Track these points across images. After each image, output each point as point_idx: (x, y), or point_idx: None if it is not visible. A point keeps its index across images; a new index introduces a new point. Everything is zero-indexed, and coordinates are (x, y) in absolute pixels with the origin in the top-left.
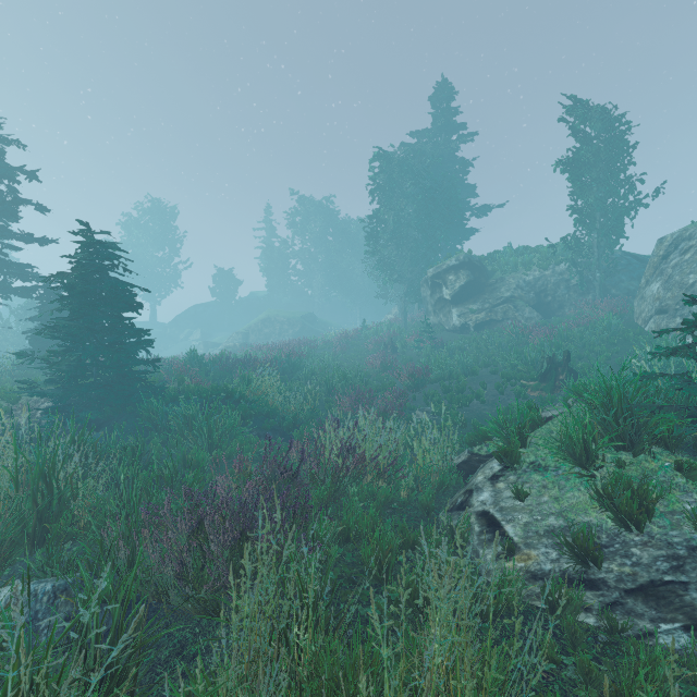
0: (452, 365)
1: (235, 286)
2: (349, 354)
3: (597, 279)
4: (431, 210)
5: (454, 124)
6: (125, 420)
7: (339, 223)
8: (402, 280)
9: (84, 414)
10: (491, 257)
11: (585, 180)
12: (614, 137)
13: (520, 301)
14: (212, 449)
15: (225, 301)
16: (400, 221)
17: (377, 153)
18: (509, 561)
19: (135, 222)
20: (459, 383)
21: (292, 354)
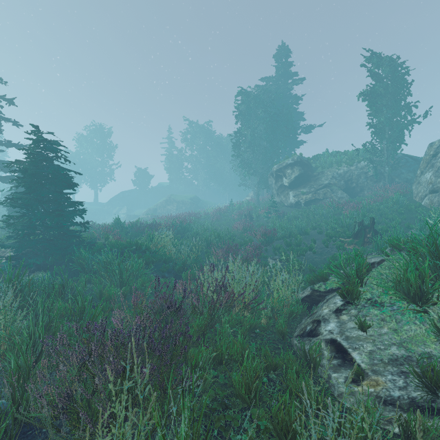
0: (291, 228)
1: (149, 179)
2: (221, 222)
3: (386, 171)
4: (275, 128)
5: (290, 73)
6: (64, 265)
7: (215, 139)
8: (256, 174)
9: (32, 260)
10: (315, 158)
11: (378, 105)
12: (398, 77)
13: (334, 186)
14: (123, 285)
15: (142, 188)
16: (254, 135)
17: (240, 90)
18: (359, 386)
19: (85, 138)
20: (296, 240)
21: (184, 221)
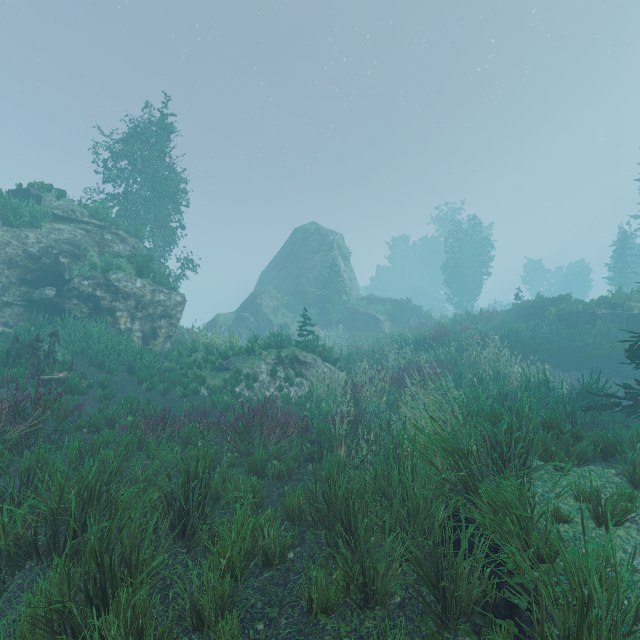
0: None
1: None
2: None
3: None
4: None
5: None
6: None
7: None
8: None
9: None
10: None
11: None
12: None
13: None
14: None
15: None
16: None
17: None
18: None
19: None
20: None
21: None
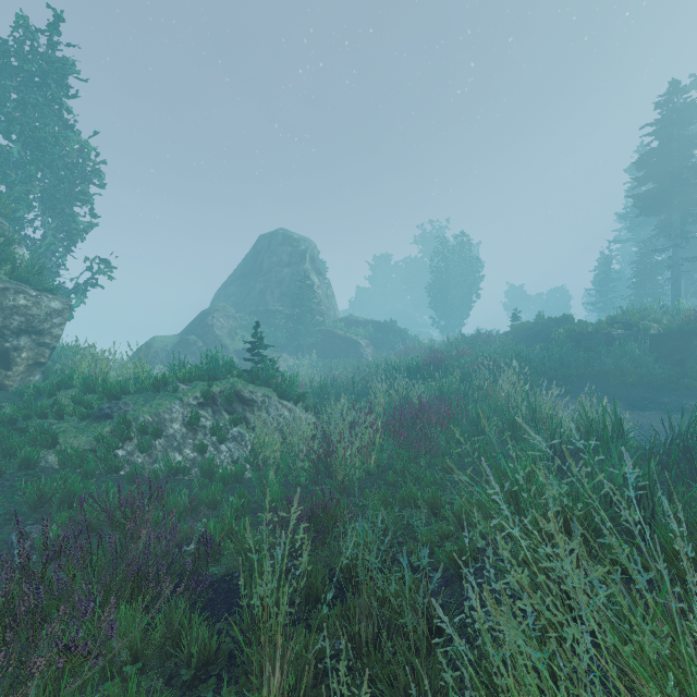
0: None
1: None
2: None
3: None
4: None
5: None
6: None
7: None
8: None
9: None
10: None
11: None
12: None
13: None
14: None
15: None
16: None
17: None
18: None
19: None
20: None
21: None
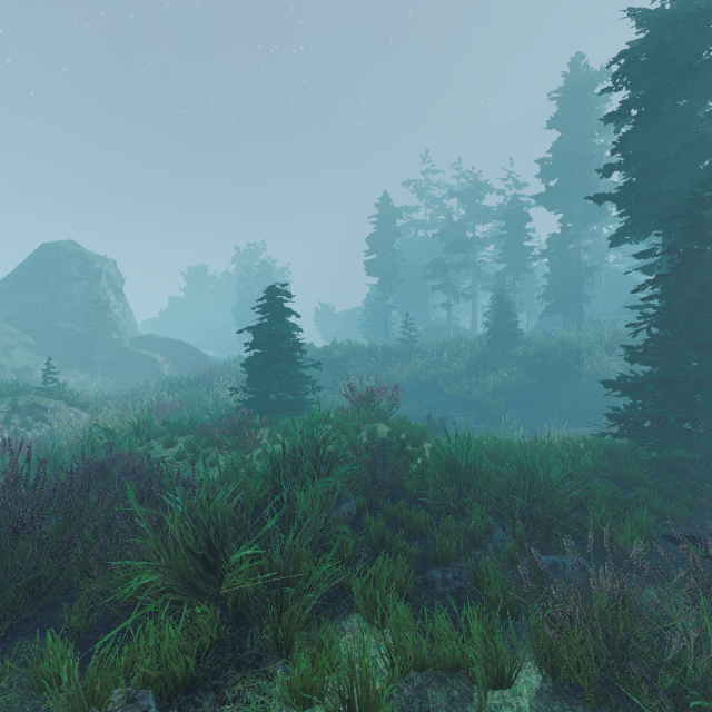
0: None
1: None
2: None
3: None
4: None
5: None
6: None
7: None
8: None
9: None
10: None
11: None
12: None
13: None
14: None
15: None
16: None
17: None
18: None
19: None
20: None
21: None
